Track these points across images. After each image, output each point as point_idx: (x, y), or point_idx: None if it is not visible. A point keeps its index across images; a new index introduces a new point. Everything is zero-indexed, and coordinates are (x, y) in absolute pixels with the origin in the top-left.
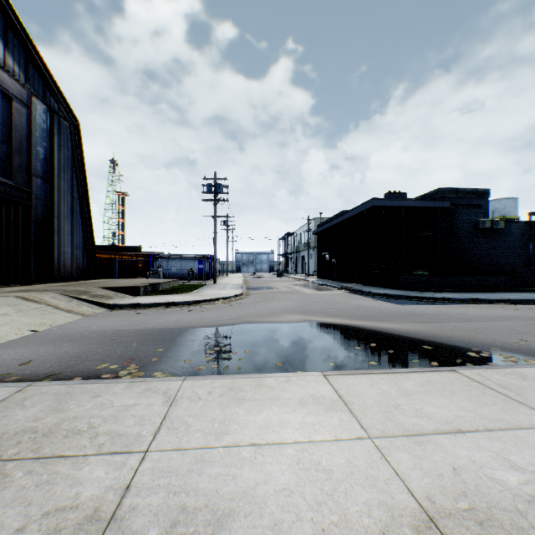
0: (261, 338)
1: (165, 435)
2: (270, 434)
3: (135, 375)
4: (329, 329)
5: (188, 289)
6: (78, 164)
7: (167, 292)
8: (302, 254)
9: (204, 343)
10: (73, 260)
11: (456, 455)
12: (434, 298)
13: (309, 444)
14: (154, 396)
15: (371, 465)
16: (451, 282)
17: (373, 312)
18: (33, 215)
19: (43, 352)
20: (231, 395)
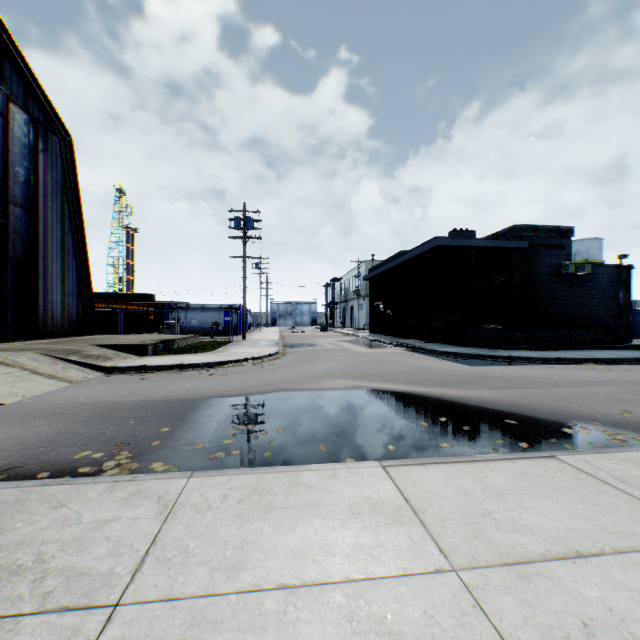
0: (299, 411)
1: (151, 573)
2: (308, 566)
3: (126, 468)
4: (386, 399)
5: (210, 347)
6: (70, 190)
7: (183, 350)
8: (350, 304)
9: (224, 420)
10: (64, 311)
11: (583, 597)
12: (510, 357)
13: (366, 583)
14: (143, 504)
15: (461, 620)
16: (529, 338)
17: (439, 375)
18: (11, 253)
19: (4, 434)
20: (255, 501)
